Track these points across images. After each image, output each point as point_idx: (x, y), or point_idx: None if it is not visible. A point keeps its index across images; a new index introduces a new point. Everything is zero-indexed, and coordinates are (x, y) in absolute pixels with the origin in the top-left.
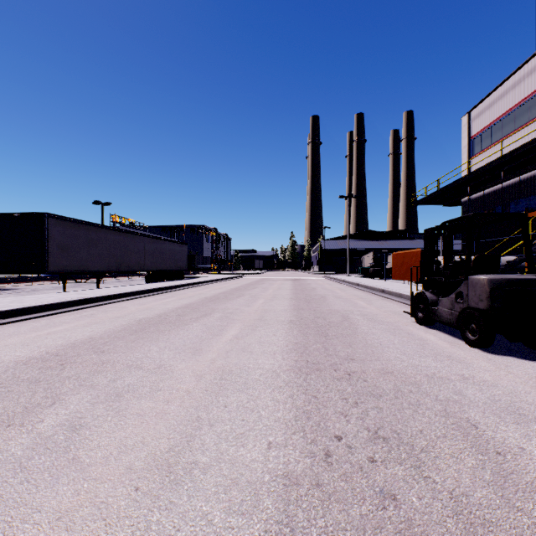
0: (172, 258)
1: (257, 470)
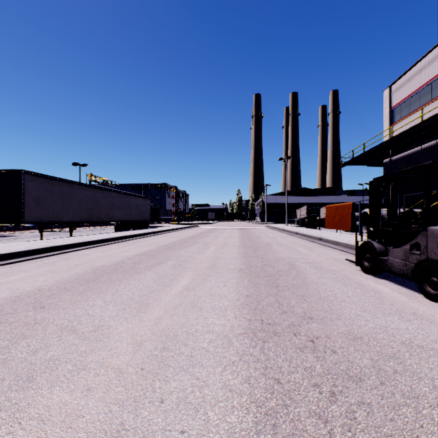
0: (138, 210)
1: None
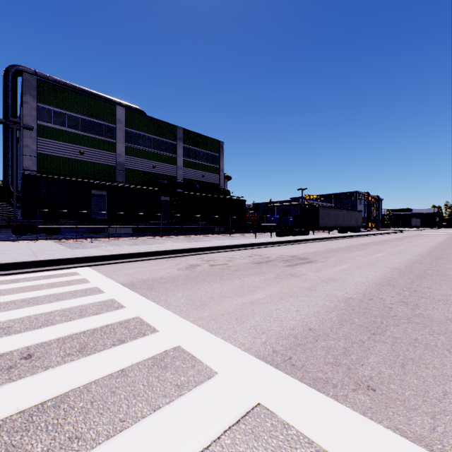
0: (355, 220)
1: (427, 247)
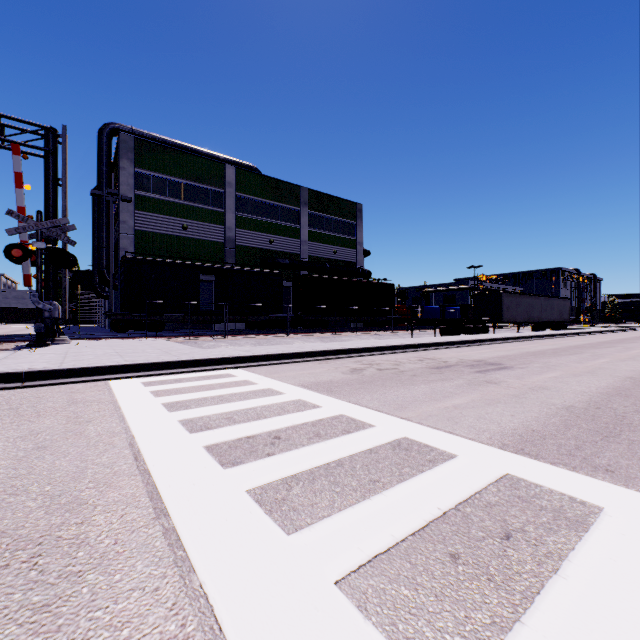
0: (558, 311)
1: None
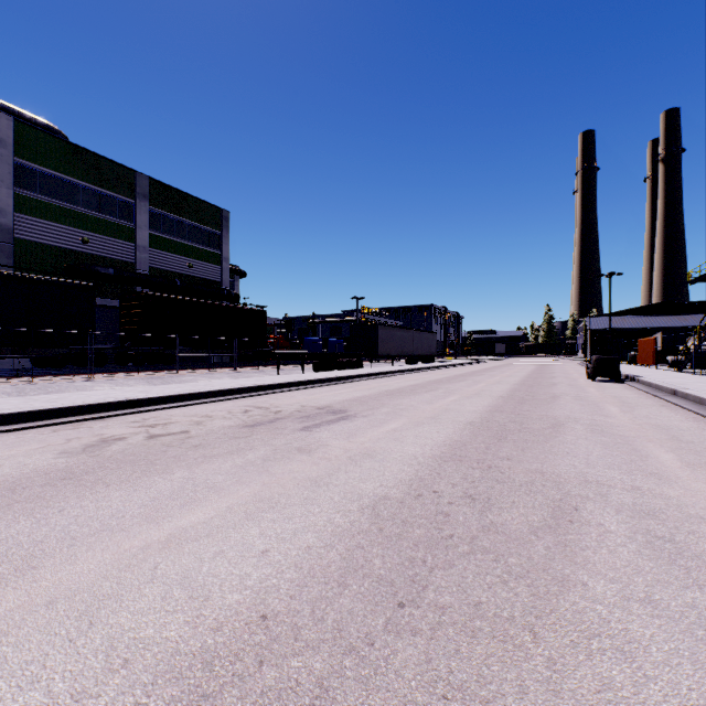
0: (427, 345)
1: (511, 383)
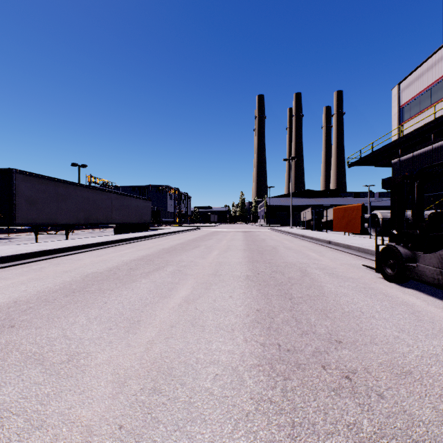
0: (138, 212)
1: None
